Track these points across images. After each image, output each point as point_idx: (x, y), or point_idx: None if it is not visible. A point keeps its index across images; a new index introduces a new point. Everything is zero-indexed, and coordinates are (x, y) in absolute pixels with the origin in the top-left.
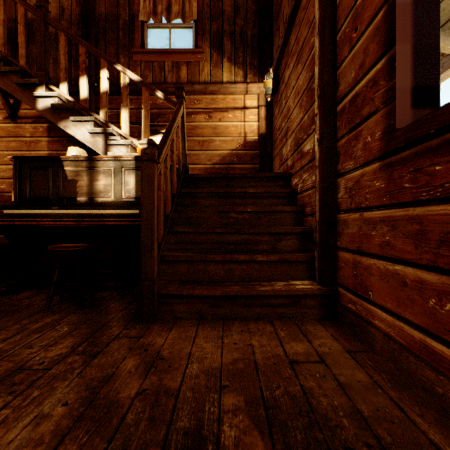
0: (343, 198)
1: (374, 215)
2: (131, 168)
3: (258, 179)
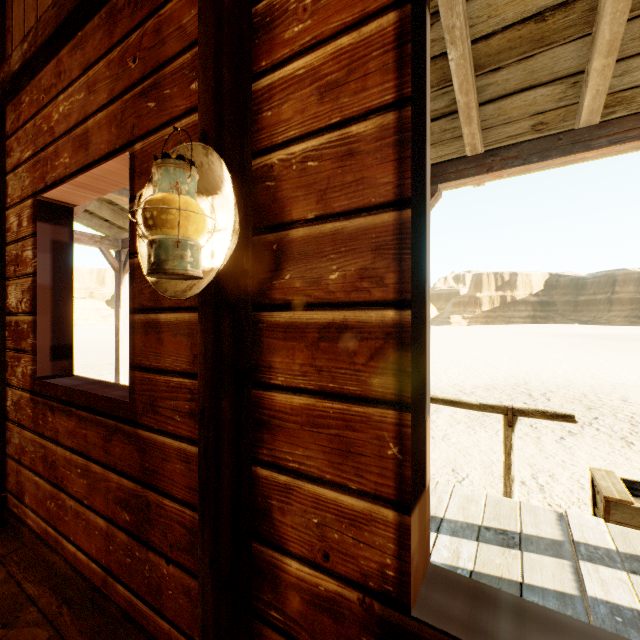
0: (11, 408)
1: (28, 435)
2: None
3: None
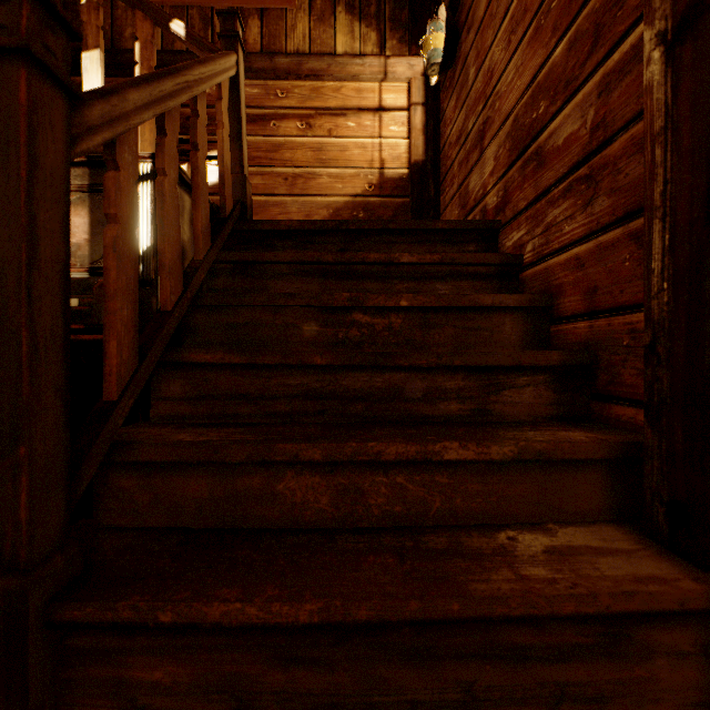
0: None
1: None
2: (78, 187)
3: (419, 237)
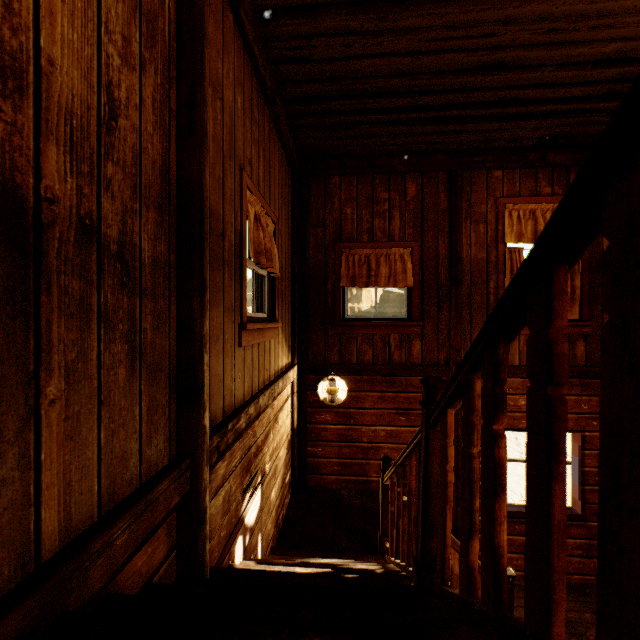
0: None
1: None
2: None
3: None
